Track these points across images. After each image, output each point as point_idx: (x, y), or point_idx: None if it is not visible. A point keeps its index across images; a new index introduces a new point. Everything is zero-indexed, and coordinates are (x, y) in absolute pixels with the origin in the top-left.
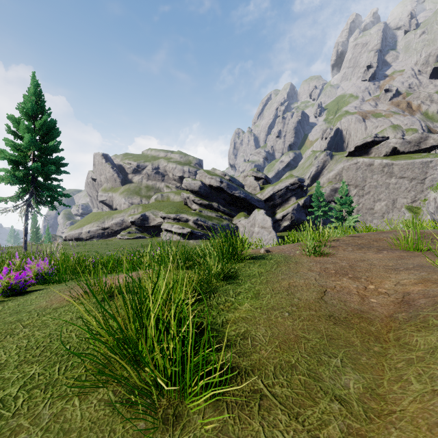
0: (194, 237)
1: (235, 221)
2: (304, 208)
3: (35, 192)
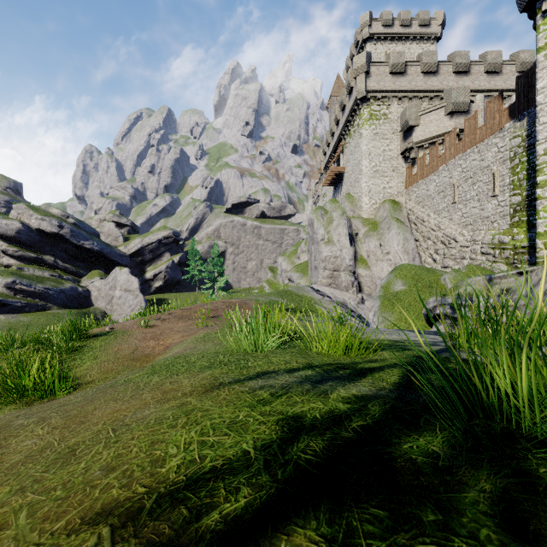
0: (8, 310)
1: (84, 282)
2: (180, 266)
3: None
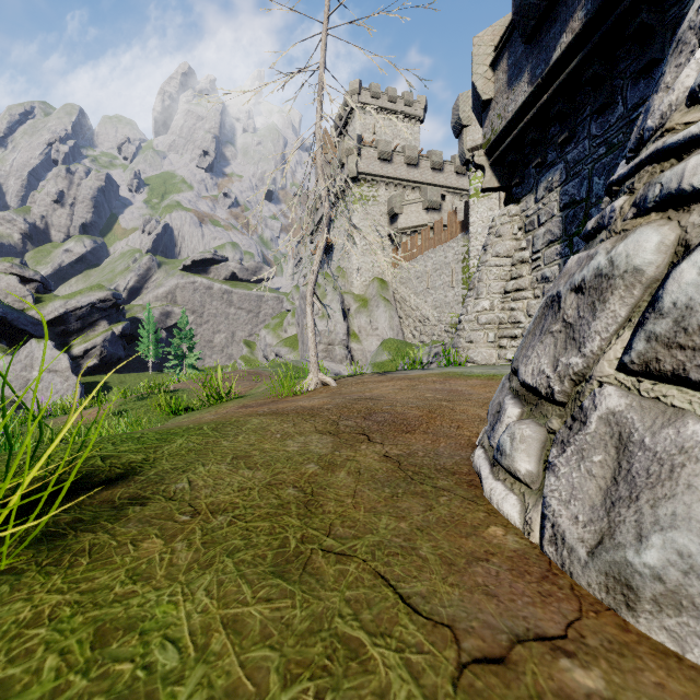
0: None
1: None
2: (122, 338)
3: None
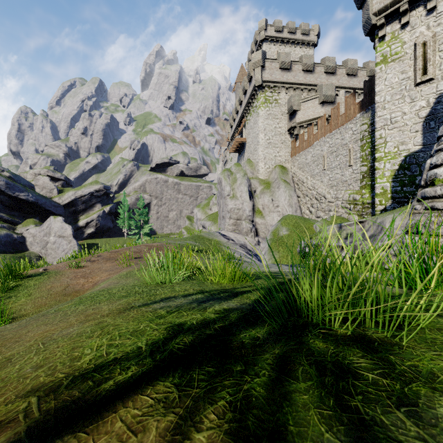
0: None
1: (19, 230)
2: (110, 215)
3: None
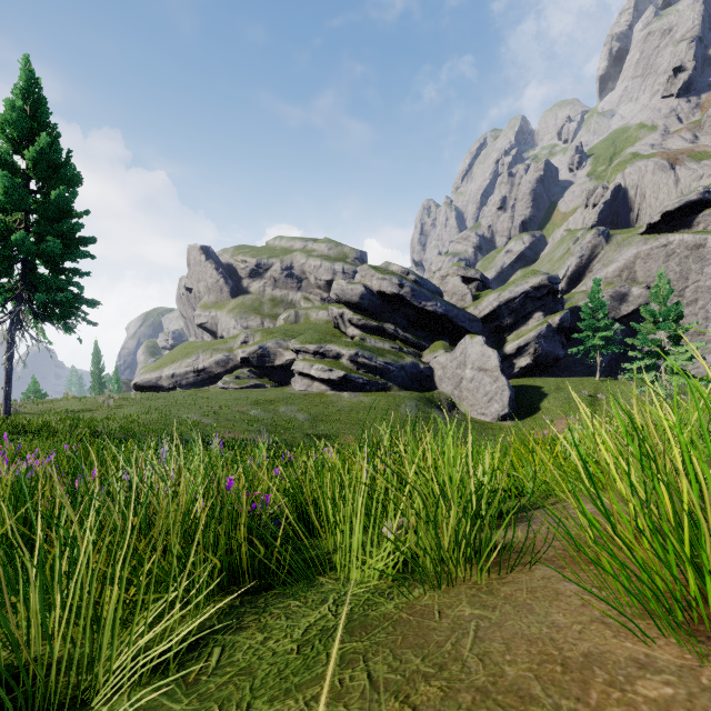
0: (351, 387)
1: (426, 357)
2: (559, 333)
3: (32, 297)
